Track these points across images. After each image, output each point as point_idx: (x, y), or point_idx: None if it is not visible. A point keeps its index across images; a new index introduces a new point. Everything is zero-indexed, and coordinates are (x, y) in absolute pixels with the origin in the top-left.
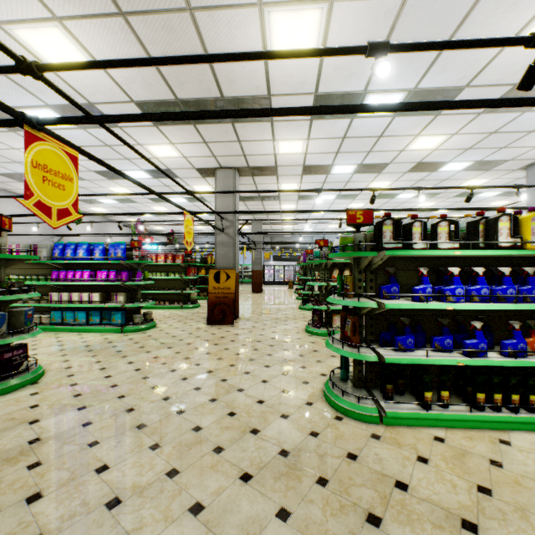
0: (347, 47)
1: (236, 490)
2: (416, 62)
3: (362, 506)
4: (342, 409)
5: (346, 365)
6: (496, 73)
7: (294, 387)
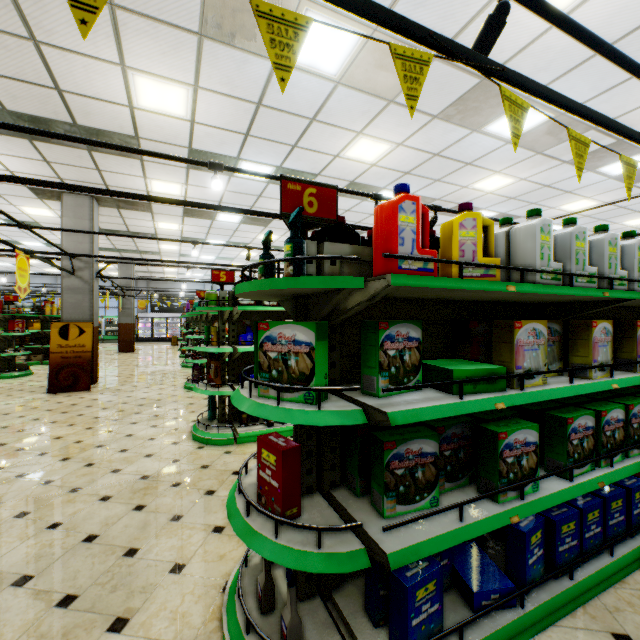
0: (193, 160)
1: (96, 507)
2: (277, 149)
3: (204, 488)
4: (205, 440)
5: (214, 406)
6: (336, 171)
7: (163, 434)
